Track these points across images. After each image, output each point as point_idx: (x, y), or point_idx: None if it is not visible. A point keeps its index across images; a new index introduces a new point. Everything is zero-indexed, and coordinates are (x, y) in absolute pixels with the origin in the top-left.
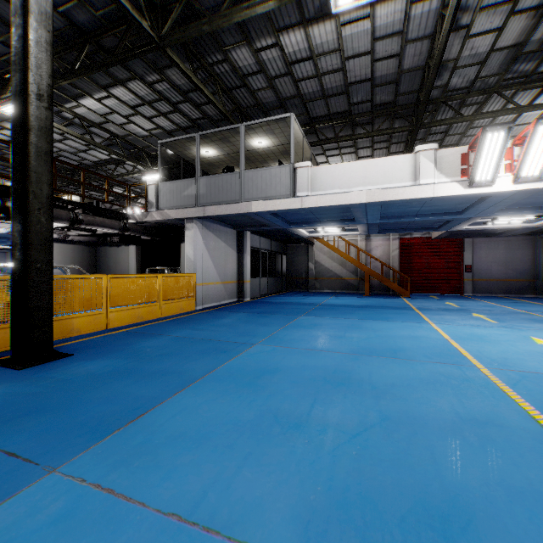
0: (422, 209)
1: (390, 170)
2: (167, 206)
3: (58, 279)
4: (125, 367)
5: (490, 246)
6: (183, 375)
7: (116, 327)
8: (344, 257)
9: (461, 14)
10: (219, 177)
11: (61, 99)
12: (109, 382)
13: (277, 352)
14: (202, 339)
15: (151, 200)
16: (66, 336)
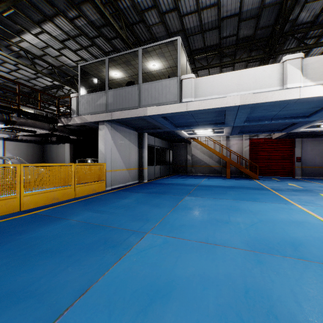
0: (278, 113)
1: (260, 78)
2: (85, 113)
3: None
4: None
5: (314, 144)
6: (43, 302)
7: (31, 208)
8: (212, 151)
9: None
10: (122, 89)
11: (8, 35)
12: None
13: (169, 247)
14: (97, 225)
15: (73, 108)
16: None
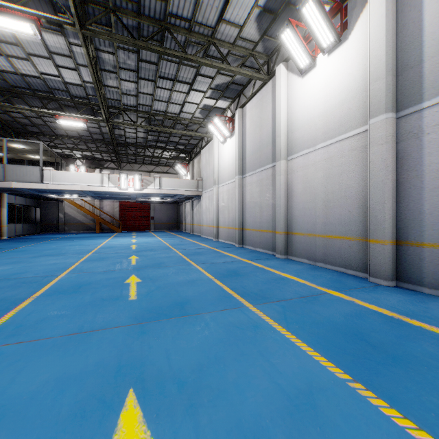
0: (113, 193)
1: (92, 178)
2: None
3: None
4: None
5: (161, 208)
6: None
7: None
8: (84, 211)
9: (120, 126)
10: None
11: None
12: None
13: (31, 248)
14: None
15: None
16: None
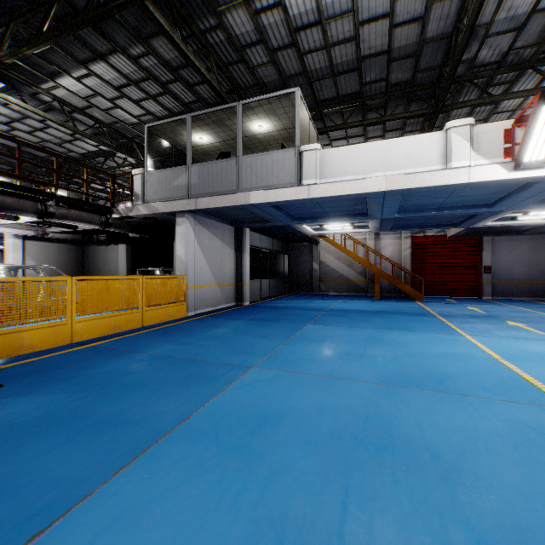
0: (446, 201)
1: (415, 152)
2: (155, 198)
3: (3, 282)
4: (63, 410)
5: (512, 245)
6: (142, 427)
7: (85, 340)
8: (352, 257)
9: None
10: (213, 164)
11: (36, 78)
12: (24, 442)
13: (281, 381)
14: (184, 359)
15: (137, 192)
16: (14, 354)
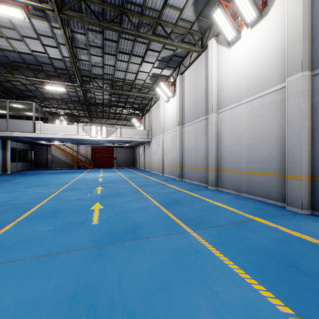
0: (86, 140)
1: (70, 129)
2: None
3: None
4: None
5: (122, 151)
6: None
7: None
8: (65, 153)
9: (91, 90)
10: None
11: None
12: None
13: (25, 180)
14: None
15: None
16: None
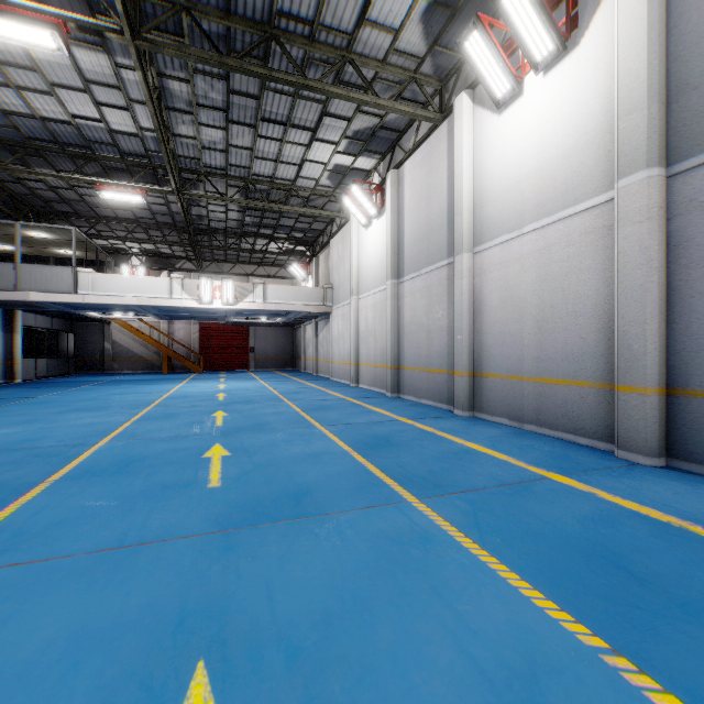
0: (189, 309)
1: (155, 286)
2: None
3: None
4: None
5: (267, 333)
6: None
7: None
8: (143, 338)
9: (199, 202)
10: None
11: None
12: None
13: (58, 398)
14: None
15: None
16: None
